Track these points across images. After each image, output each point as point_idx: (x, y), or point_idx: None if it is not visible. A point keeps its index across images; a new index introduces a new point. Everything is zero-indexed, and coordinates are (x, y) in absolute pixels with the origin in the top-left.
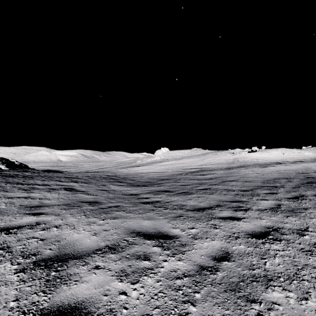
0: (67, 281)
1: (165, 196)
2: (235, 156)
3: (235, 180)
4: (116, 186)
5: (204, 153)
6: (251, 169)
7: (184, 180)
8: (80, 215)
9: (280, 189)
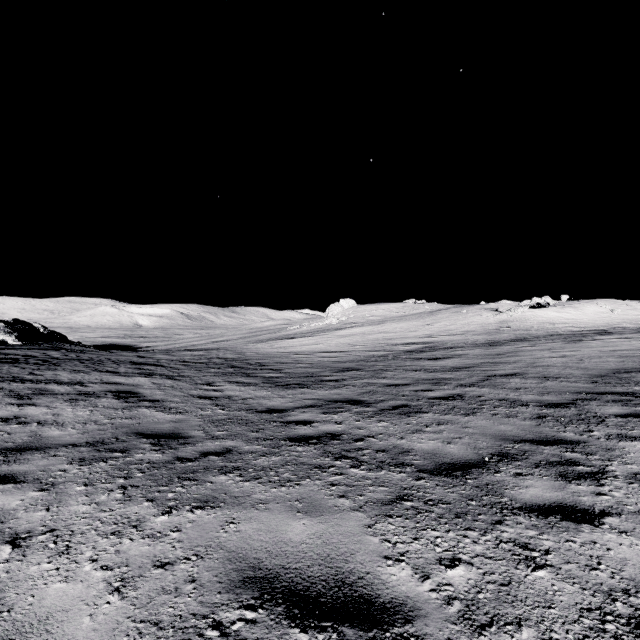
0: None
1: (353, 417)
2: (502, 317)
3: (517, 375)
4: (238, 386)
5: (432, 310)
6: (546, 346)
7: (394, 372)
8: (110, 488)
9: None
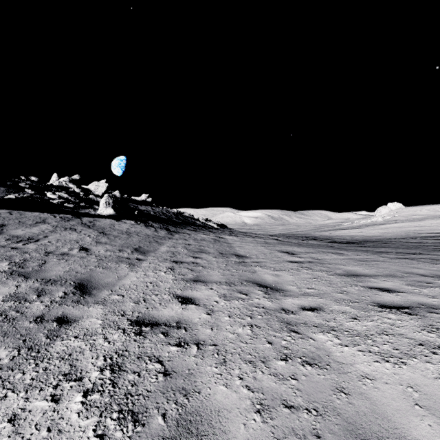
0: (296, 254)
1: (357, 247)
2: None
3: None
4: (314, 241)
5: None
6: None
7: (397, 242)
8: (292, 246)
9: None
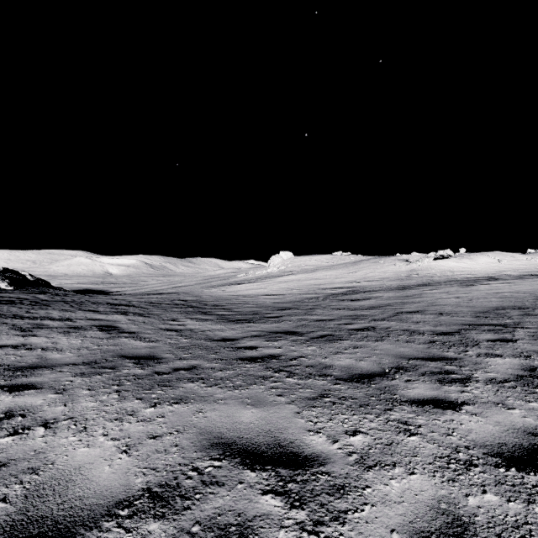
0: None
1: (289, 344)
2: (412, 266)
3: (419, 312)
4: (197, 321)
5: (355, 260)
6: (445, 290)
7: (322, 310)
8: (108, 392)
9: (518, 331)
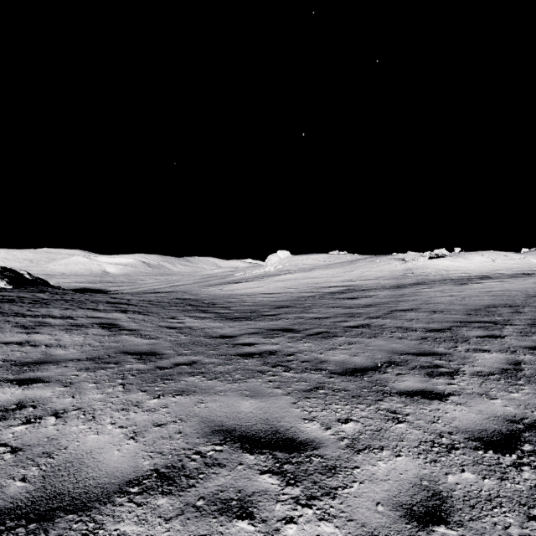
0: None
1: (286, 340)
2: (407, 265)
3: (413, 310)
4: (196, 319)
5: (352, 259)
6: (439, 288)
7: (319, 308)
8: (113, 385)
9: (506, 328)
